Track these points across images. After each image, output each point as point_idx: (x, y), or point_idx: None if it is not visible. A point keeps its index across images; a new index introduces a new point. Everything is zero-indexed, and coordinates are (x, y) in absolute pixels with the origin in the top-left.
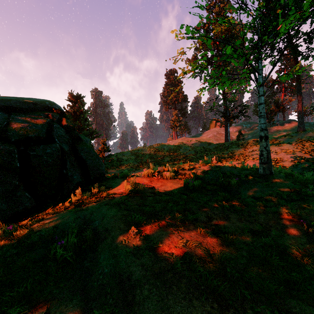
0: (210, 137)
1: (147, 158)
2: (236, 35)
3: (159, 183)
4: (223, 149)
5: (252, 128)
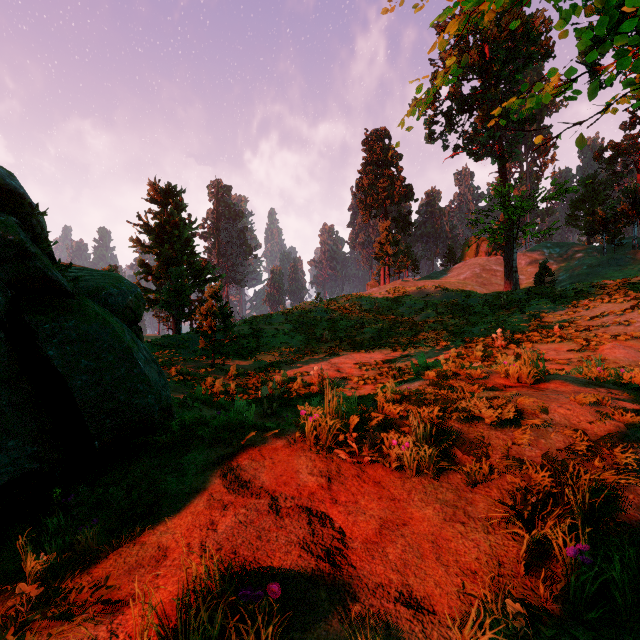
0: (465, 278)
1: (324, 328)
2: (537, 33)
3: (369, 497)
4: (509, 309)
5: (567, 257)
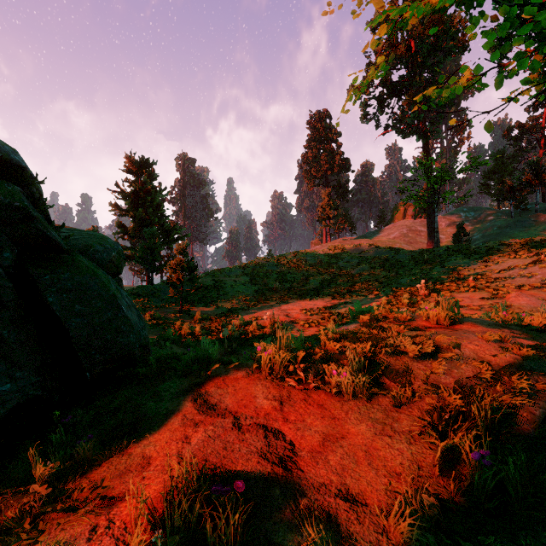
0: (395, 237)
1: (275, 280)
2: (455, 30)
3: (314, 416)
4: (431, 263)
5: (481, 220)
